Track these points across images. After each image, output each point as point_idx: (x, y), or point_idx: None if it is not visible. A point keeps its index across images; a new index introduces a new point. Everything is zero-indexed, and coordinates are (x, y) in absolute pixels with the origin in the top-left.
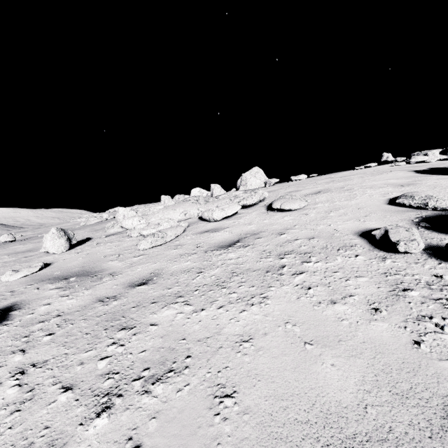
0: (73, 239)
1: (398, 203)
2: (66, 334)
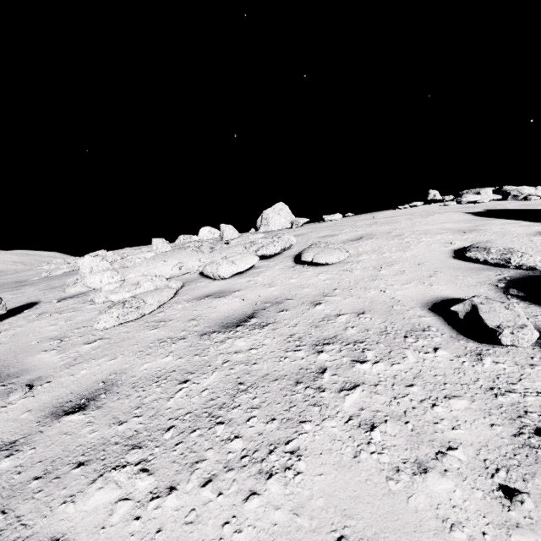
0: None
1: (469, 257)
2: None
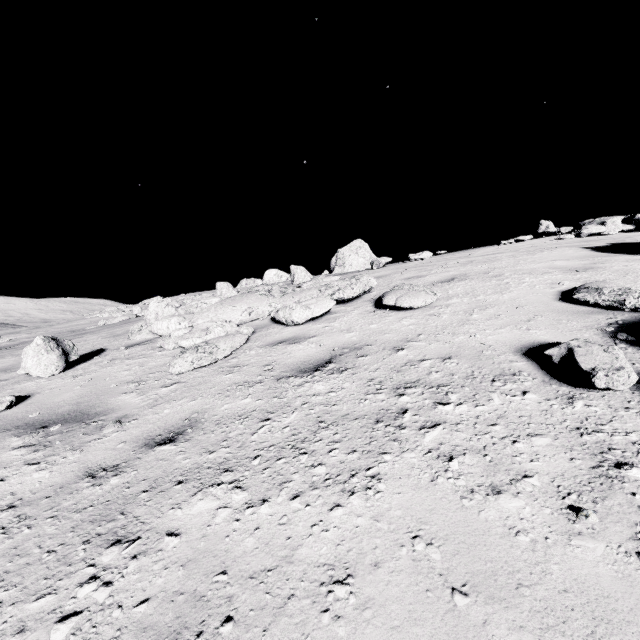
0: (71, 352)
1: (577, 299)
2: (11, 553)
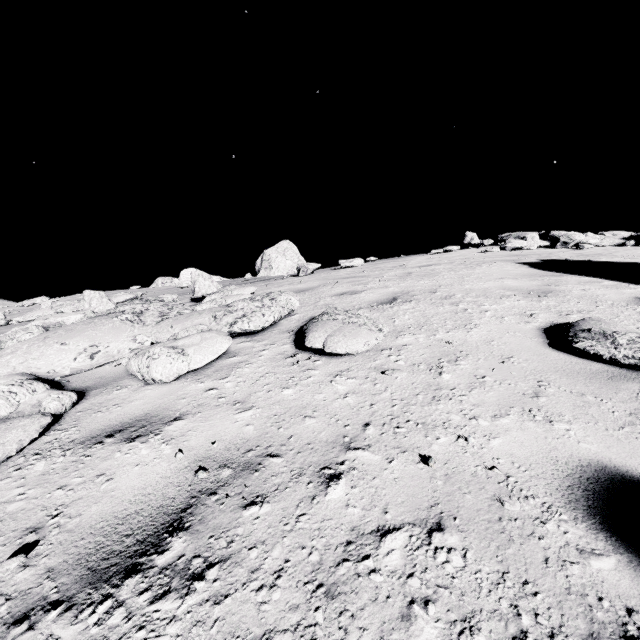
0: None
1: (582, 350)
2: None
